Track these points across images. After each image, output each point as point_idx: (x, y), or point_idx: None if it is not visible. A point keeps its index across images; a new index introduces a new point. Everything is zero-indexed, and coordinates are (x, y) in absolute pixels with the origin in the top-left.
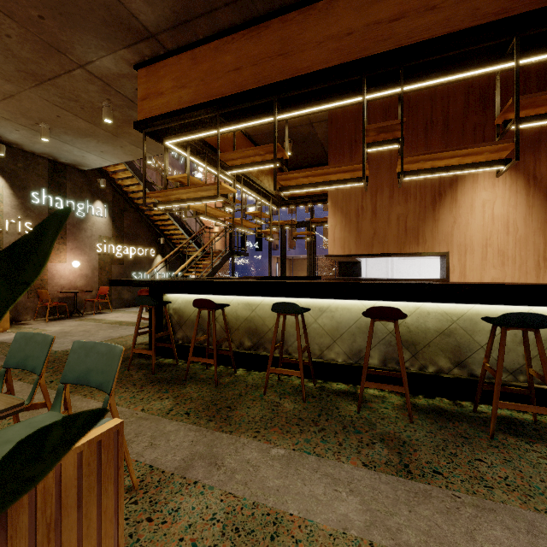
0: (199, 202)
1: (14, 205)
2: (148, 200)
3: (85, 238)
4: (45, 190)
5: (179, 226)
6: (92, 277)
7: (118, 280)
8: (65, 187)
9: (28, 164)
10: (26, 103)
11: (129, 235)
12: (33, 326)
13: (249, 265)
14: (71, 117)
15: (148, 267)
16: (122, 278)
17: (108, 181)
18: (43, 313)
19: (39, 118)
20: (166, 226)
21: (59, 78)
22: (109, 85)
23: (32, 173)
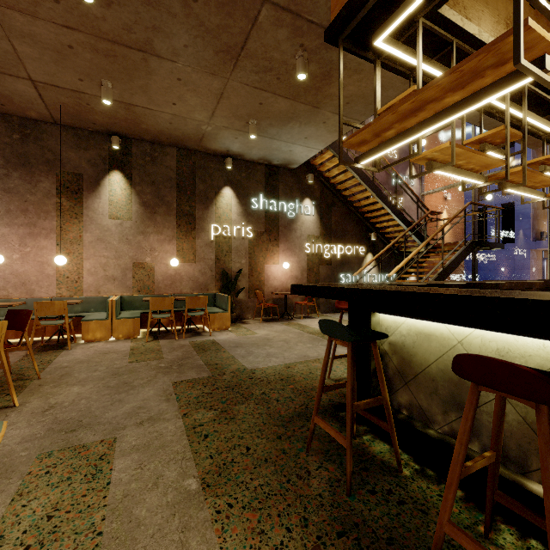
0: (448, 116)
1: (239, 212)
2: (356, 188)
3: (295, 238)
4: (262, 194)
5: (393, 215)
6: (301, 278)
7: (300, 286)
8: (278, 189)
9: (249, 173)
10: (233, 99)
11: (337, 232)
12: (248, 327)
13: (489, 263)
14: (271, 99)
15: (357, 267)
16: (330, 280)
17: (316, 176)
18: (260, 313)
19: (247, 114)
20: (377, 218)
21: (249, 40)
22: (299, 16)
23: (252, 181)
